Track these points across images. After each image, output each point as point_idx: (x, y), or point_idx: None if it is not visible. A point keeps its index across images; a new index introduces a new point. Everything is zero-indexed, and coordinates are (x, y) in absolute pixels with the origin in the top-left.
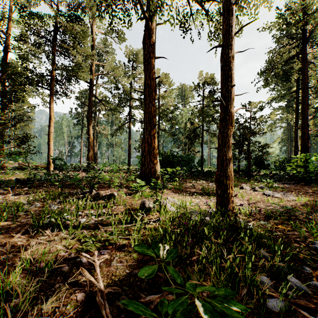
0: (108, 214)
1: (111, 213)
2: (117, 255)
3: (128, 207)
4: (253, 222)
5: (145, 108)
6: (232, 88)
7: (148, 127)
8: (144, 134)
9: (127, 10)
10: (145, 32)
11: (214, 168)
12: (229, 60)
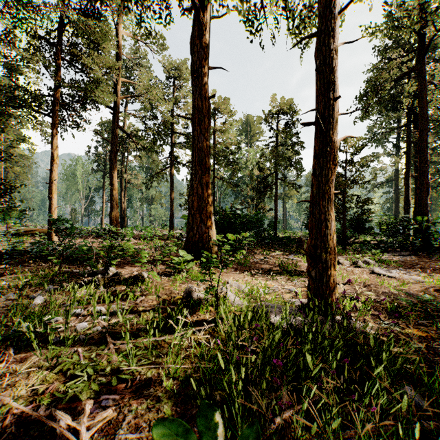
0: (129, 311)
1: (135, 310)
2: (132, 409)
3: (164, 297)
4: (370, 323)
5: (194, 142)
6: (335, 102)
7: (198, 172)
8: (192, 183)
9: (167, 0)
10: (193, 27)
11: (293, 233)
12: (331, 56)
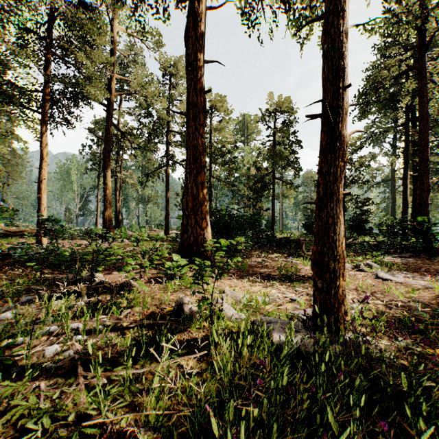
0: (112, 328)
1: (118, 326)
2: None
3: (153, 309)
4: (384, 341)
5: (189, 139)
6: (344, 91)
7: (192, 171)
8: (186, 182)
9: None
10: (188, 18)
11: (290, 233)
12: (340, 39)
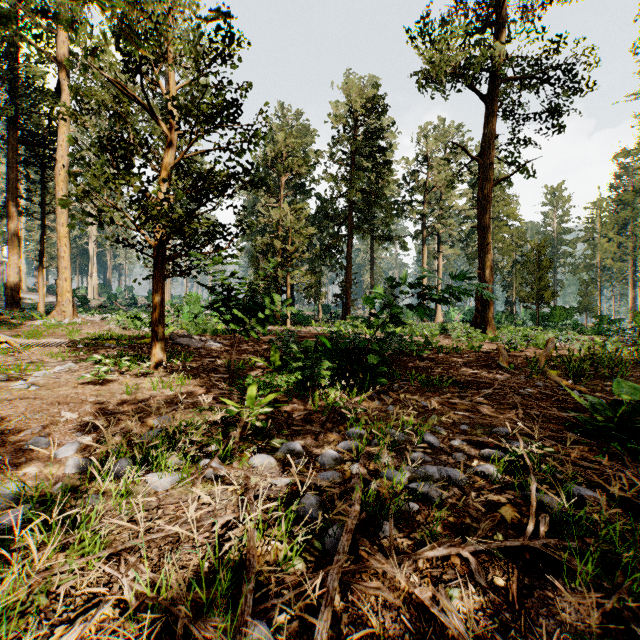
0: None
1: None
2: None
3: None
4: None
5: None
6: None
7: None
8: None
9: None
10: None
11: None
12: None
